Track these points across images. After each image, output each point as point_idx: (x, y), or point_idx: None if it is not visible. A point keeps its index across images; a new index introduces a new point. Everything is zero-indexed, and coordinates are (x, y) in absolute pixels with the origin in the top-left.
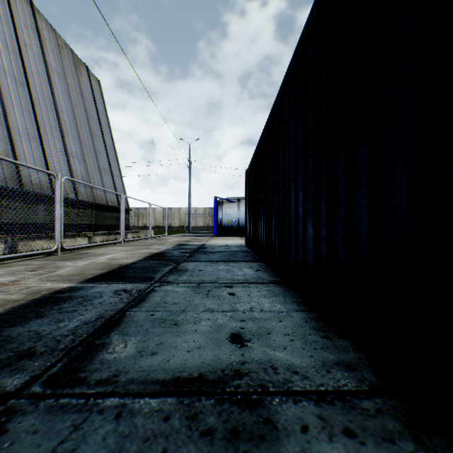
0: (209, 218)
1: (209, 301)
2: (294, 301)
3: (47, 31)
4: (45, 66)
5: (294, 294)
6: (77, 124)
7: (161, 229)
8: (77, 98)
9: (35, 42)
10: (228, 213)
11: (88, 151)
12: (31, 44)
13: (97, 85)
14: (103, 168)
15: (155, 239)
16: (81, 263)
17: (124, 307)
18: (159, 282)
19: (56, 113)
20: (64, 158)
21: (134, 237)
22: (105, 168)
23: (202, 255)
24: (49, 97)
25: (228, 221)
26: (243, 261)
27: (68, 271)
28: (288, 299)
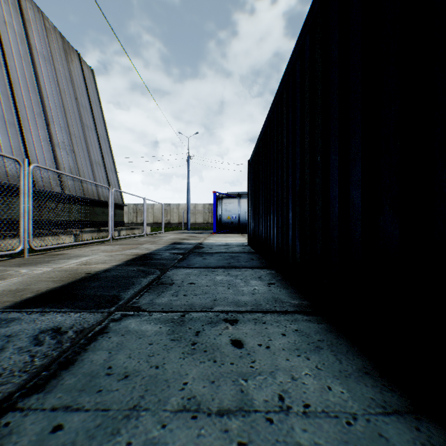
0: (208, 214)
1: (195, 369)
2: (360, 370)
3: (32, 12)
4: (29, 48)
5: (347, 343)
6: (66, 112)
7: (159, 226)
8: (66, 86)
9: (17, 22)
10: (228, 209)
11: (77, 142)
12: (12, 23)
13: (90, 74)
14: (95, 161)
15: (150, 237)
16: (40, 270)
17: (17, 390)
18: (124, 308)
19: (40, 99)
20: (49, 148)
21: (128, 234)
22: (98, 161)
23: (197, 258)
24: (33, 81)
25: (228, 217)
26: (247, 267)
27: (9, 284)
28: (345, 362)
